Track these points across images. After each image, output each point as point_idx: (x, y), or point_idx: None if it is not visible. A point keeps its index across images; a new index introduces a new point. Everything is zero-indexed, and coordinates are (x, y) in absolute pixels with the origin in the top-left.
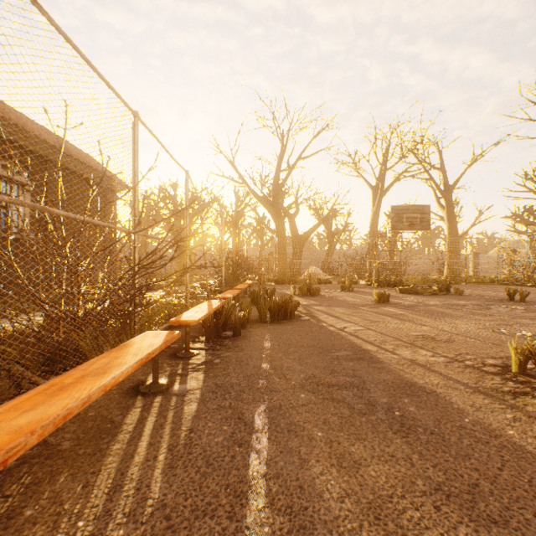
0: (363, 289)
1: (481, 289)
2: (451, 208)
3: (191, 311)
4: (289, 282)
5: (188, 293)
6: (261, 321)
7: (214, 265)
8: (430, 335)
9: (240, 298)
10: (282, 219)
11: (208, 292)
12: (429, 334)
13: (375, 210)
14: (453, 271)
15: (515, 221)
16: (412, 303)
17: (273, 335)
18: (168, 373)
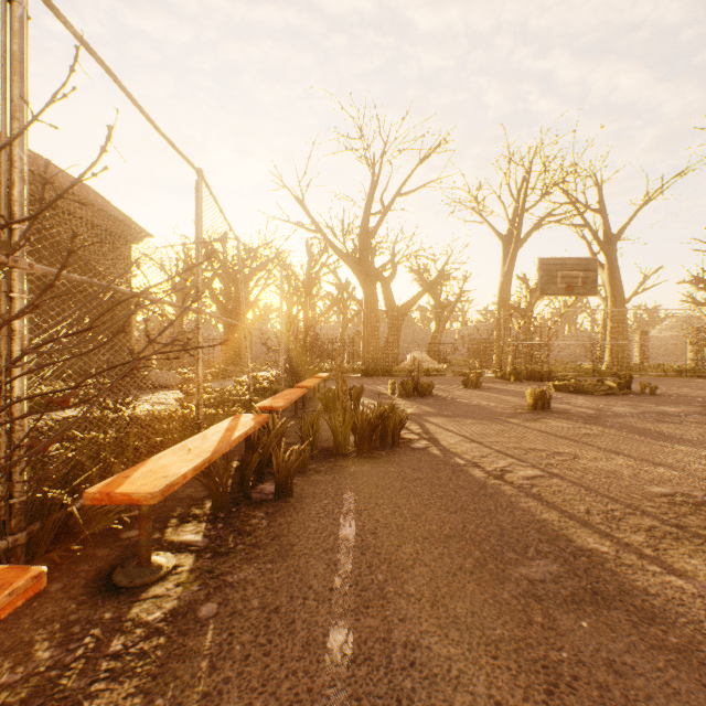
0: (495, 384)
1: (672, 384)
2: (615, 267)
3: (175, 449)
4: (383, 374)
5: (202, 400)
6: (339, 452)
7: (271, 348)
8: (695, 494)
9: (308, 401)
10: (373, 283)
11: (252, 394)
12: (689, 492)
13: (507, 270)
14: (619, 358)
15: (697, 288)
16: (589, 411)
17: (361, 494)
18: (22, 695)
